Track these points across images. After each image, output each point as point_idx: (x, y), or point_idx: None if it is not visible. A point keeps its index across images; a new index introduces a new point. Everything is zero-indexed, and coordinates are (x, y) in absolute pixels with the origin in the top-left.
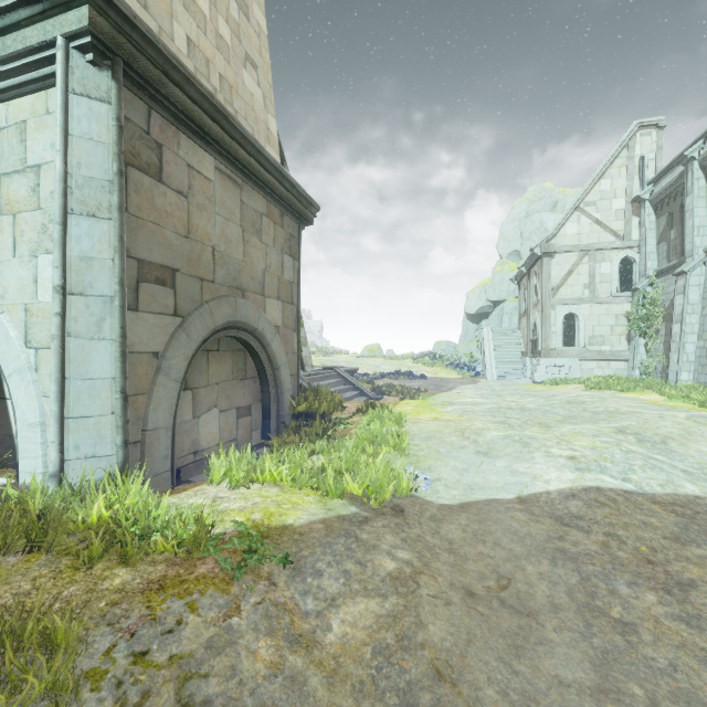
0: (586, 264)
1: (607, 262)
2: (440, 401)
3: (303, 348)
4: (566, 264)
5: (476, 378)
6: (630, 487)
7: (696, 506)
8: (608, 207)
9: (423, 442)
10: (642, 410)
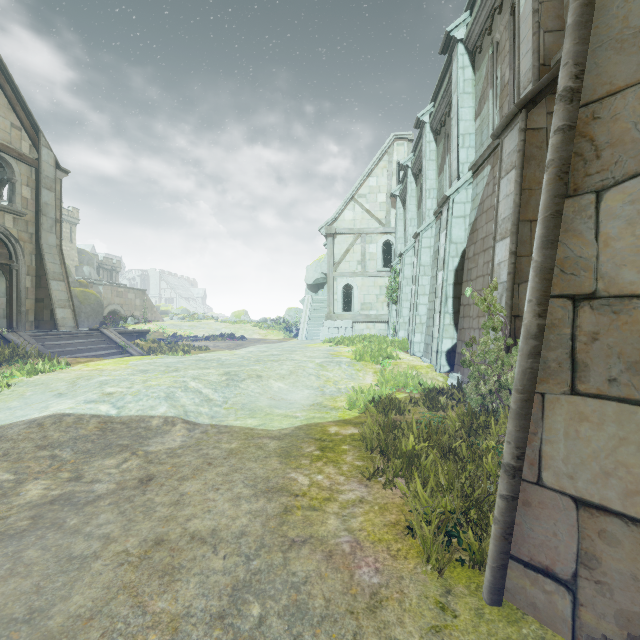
0: (359, 245)
1: (374, 244)
2: (160, 356)
3: (60, 310)
4: (344, 244)
5: (293, 339)
6: (110, 413)
7: (137, 423)
8: (374, 199)
9: (26, 388)
10: (304, 358)
